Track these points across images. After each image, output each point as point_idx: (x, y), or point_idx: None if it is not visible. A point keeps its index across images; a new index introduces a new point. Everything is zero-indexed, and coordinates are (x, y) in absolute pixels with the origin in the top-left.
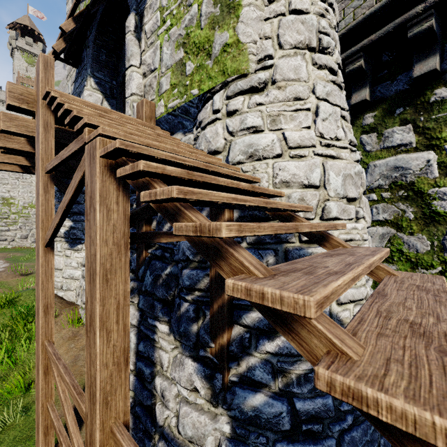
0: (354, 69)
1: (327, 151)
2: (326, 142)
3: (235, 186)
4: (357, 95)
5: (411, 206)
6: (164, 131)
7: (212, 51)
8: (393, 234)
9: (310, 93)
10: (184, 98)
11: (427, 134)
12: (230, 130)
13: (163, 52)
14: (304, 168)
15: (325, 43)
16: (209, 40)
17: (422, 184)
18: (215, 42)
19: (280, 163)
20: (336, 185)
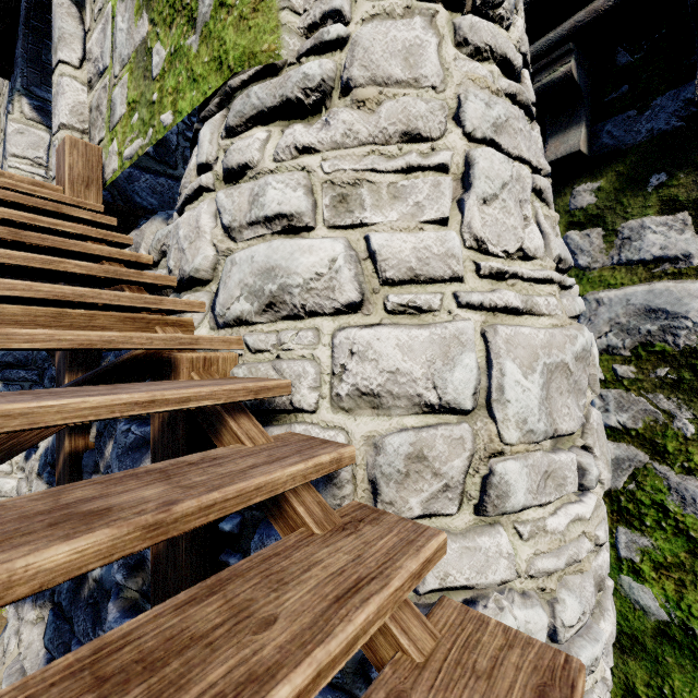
0: (553, 82)
1: (498, 296)
2: (494, 267)
3: None
4: (558, 141)
5: (689, 405)
6: (97, 215)
7: (198, 9)
8: (643, 463)
9: (448, 123)
10: (148, 134)
11: None
12: (224, 223)
13: (117, 28)
14: (426, 351)
15: None
16: None
17: None
18: None
19: (353, 332)
20: (526, 404)
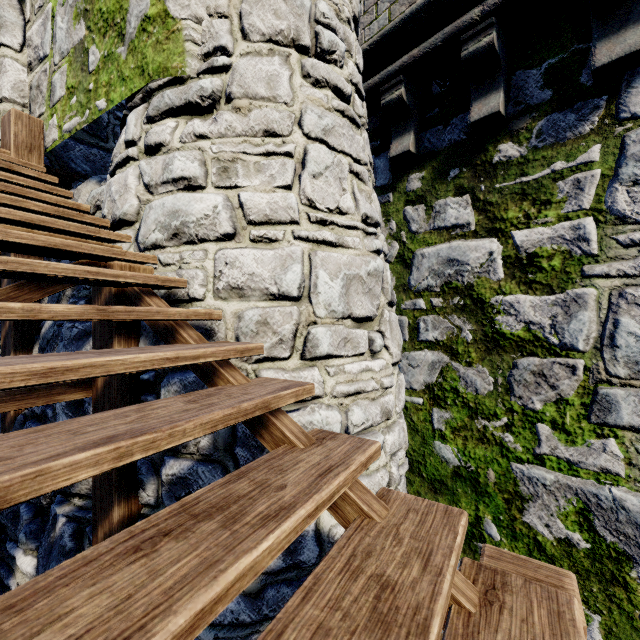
0: (392, 101)
1: (319, 233)
2: (318, 217)
3: (17, 315)
4: (398, 143)
5: (469, 321)
6: (42, 174)
7: (126, 28)
8: (446, 363)
9: (295, 127)
10: (85, 114)
11: (489, 212)
12: (145, 182)
13: (57, 26)
14: (271, 263)
15: (325, 42)
16: (121, 8)
17: (484, 289)
18: (130, 13)
19: (227, 251)
20: (331, 295)
